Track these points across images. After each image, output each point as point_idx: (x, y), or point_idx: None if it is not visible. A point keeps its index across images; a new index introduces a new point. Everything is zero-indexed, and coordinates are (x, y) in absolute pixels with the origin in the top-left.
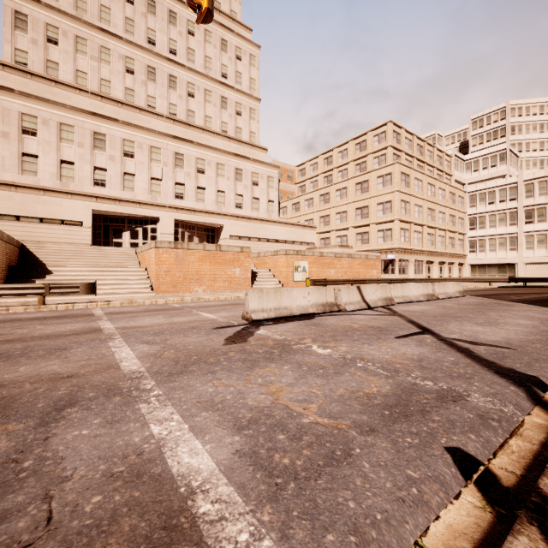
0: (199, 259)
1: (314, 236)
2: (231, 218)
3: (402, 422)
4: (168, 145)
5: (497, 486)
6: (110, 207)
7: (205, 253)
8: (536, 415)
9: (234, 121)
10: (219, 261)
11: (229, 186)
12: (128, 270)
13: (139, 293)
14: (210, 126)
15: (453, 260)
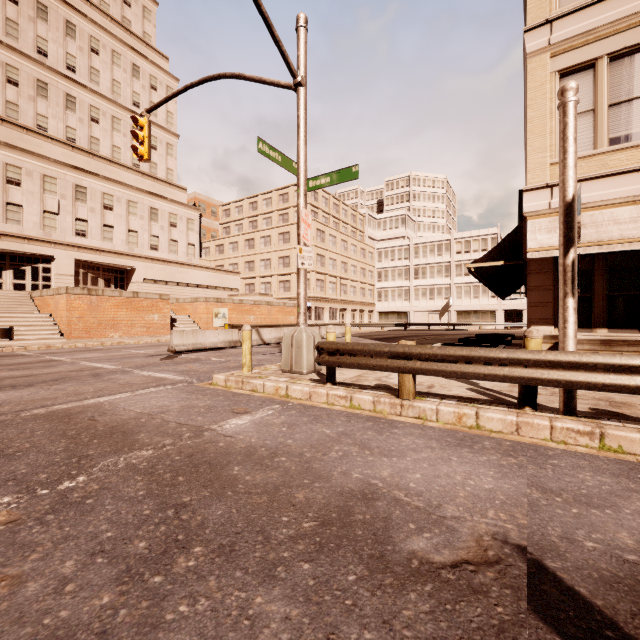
0: (116, 305)
1: (238, 282)
2: (145, 261)
3: (234, 368)
4: (66, 176)
5: None
6: None
7: (121, 300)
8: None
9: None
10: (137, 308)
11: (143, 226)
12: (30, 316)
13: (48, 339)
14: (119, 157)
15: (364, 308)
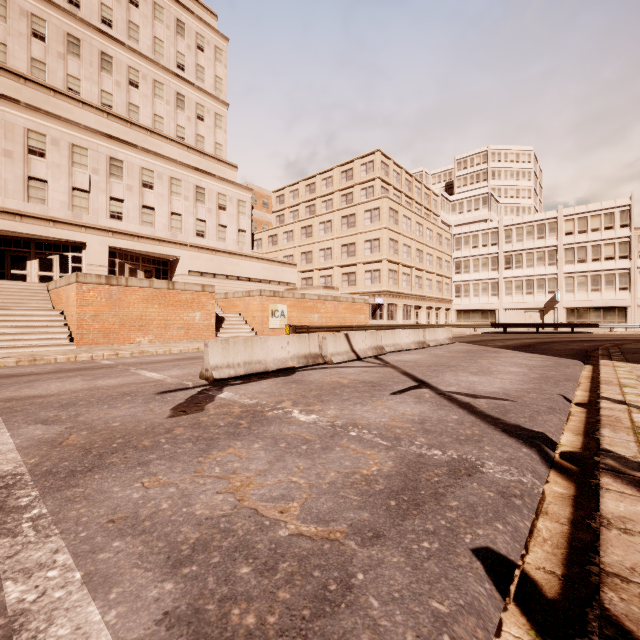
0: (144, 299)
1: (295, 275)
2: (190, 249)
3: (413, 516)
4: (99, 146)
5: (542, 600)
6: (6, 224)
7: (151, 292)
8: (554, 482)
9: (194, 126)
10: (172, 303)
11: (188, 208)
12: (33, 313)
13: (49, 346)
14: (161, 128)
15: (440, 305)
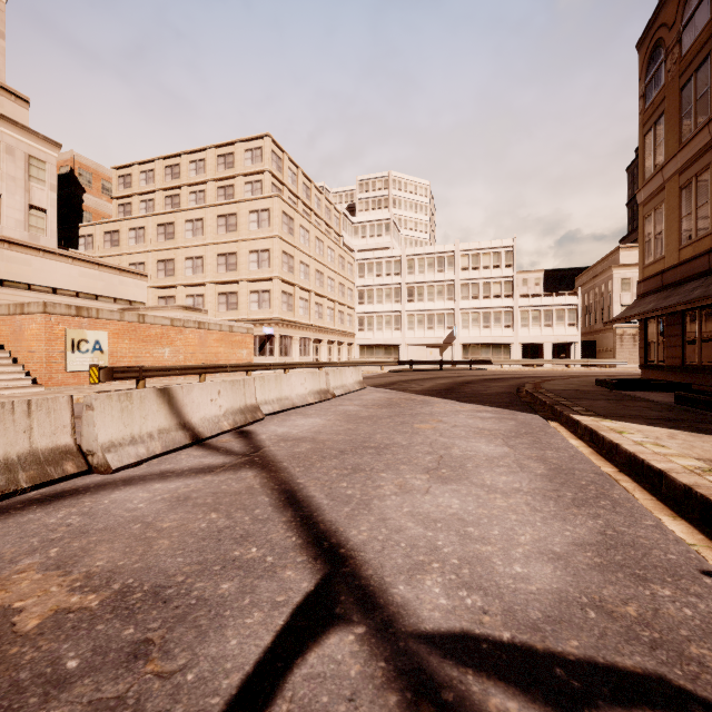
0: None
1: (144, 291)
2: None
3: None
4: None
5: None
6: None
7: None
8: None
9: None
10: None
11: None
12: None
13: None
14: None
15: (343, 339)
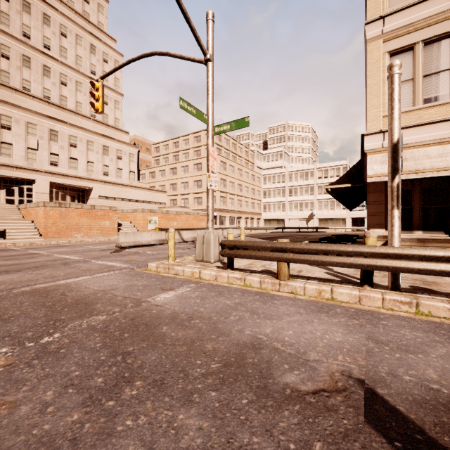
0: (79, 214)
1: (165, 198)
2: (99, 183)
3: (163, 259)
4: (43, 123)
5: None
6: None
7: (82, 211)
8: None
9: None
10: (94, 216)
11: (98, 158)
12: (17, 222)
13: (30, 238)
14: (81, 110)
15: (254, 216)
